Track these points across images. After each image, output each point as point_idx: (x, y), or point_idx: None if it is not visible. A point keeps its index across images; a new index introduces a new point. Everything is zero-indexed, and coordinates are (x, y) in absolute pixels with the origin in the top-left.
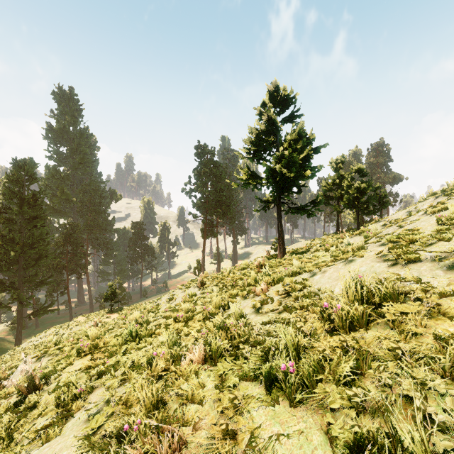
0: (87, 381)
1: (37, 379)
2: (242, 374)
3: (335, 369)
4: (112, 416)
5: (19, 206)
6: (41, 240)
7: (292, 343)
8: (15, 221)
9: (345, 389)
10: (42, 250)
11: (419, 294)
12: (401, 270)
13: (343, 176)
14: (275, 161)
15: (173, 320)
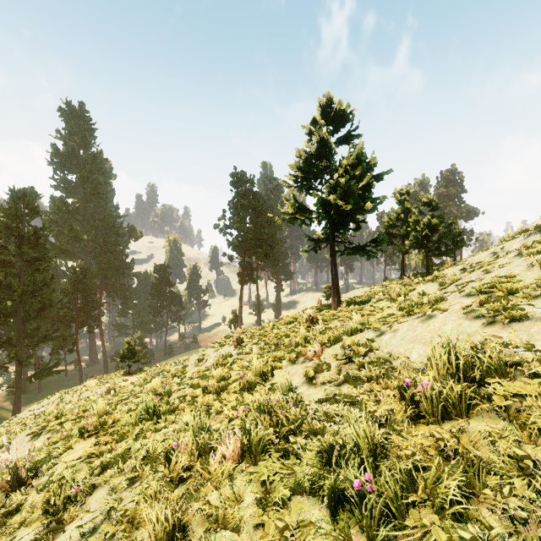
0: (86, 478)
1: (24, 472)
2: (294, 485)
3: (433, 487)
4: (113, 538)
5: (17, 245)
6: (44, 286)
7: (367, 443)
8: (13, 264)
9: (457, 527)
10: (46, 299)
11: (537, 368)
12: (503, 331)
13: (409, 209)
14: (328, 191)
15: (202, 390)
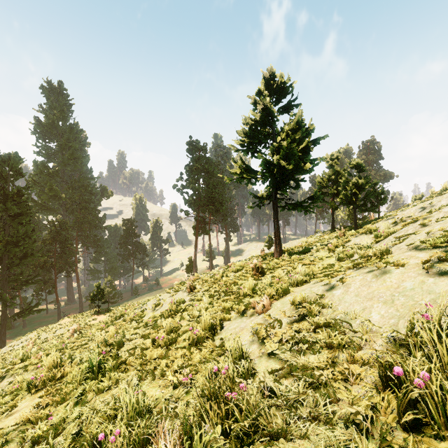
0: None
1: None
2: None
3: None
4: None
5: (3, 202)
6: (26, 237)
7: None
8: None
9: None
10: (28, 248)
11: None
12: None
13: (339, 172)
14: (272, 153)
15: (151, 343)
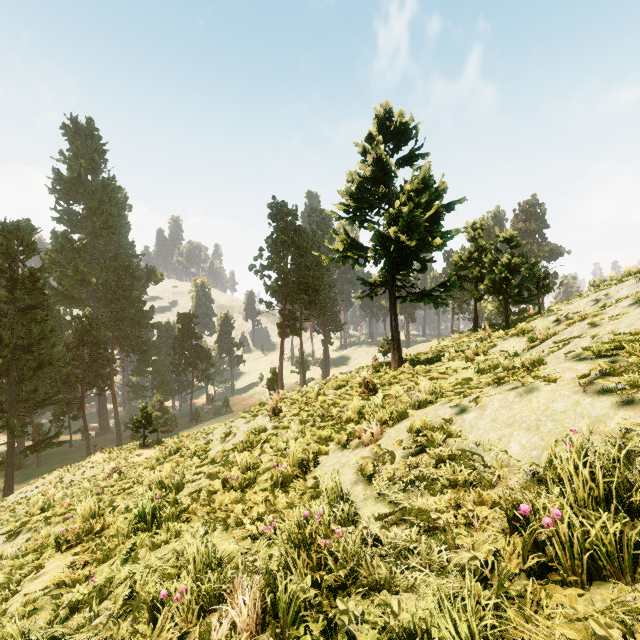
0: (41, 631)
1: None
2: None
3: None
4: None
5: (9, 290)
6: (42, 340)
7: None
8: (4, 313)
9: None
10: (45, 355)
11: None
12: None
13: (484, 247)
14: (387, 223)
15: (222, 484)
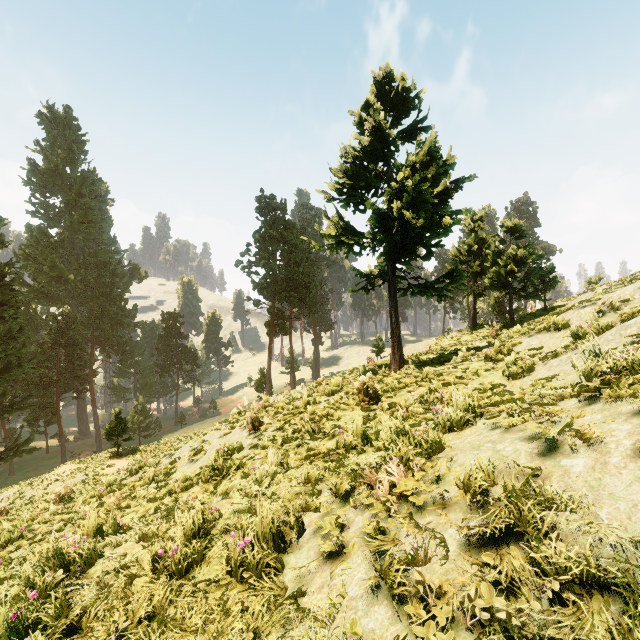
0: None
1: None
2: None
3: None
4: None
5: None
6: (10, 339)
7: None
8: None
9: None
10: (14, 356)
11: None
12: None
13: (484, 240)
14: (389, 200)
15: (151, 561)
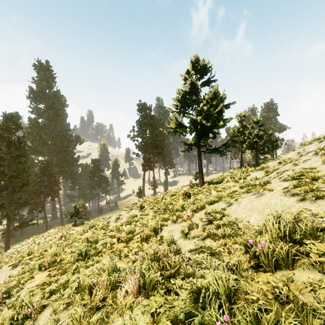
0: (38, 301)
1: (0, 295)
2: (173, 318)
3: None
4: None
5: (7, 147)
6: (24, 172)
7: (224, 290)
8: (5, 159)
9: None
10: (25, 180)
11: None
12: (311, 205)
13: (245, 126)
14: (196, 114)
15: (117, 240)
